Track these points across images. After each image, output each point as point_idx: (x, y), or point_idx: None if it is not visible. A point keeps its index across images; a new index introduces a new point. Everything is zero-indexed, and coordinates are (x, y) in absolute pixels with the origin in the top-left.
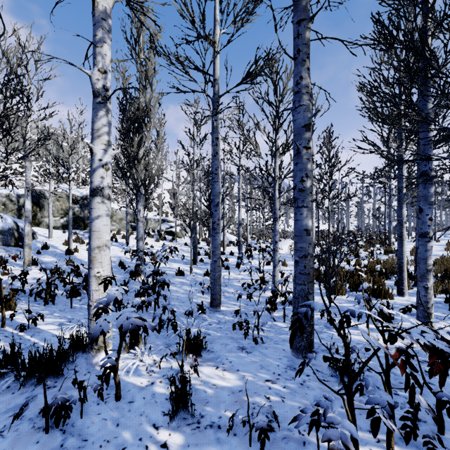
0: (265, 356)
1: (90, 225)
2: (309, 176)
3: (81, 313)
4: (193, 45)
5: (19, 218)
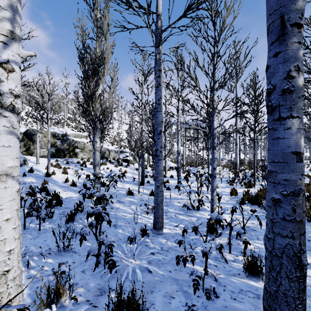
0: None
1: None
2: (300, 71)
3: (30, 235)
4: None
5: None
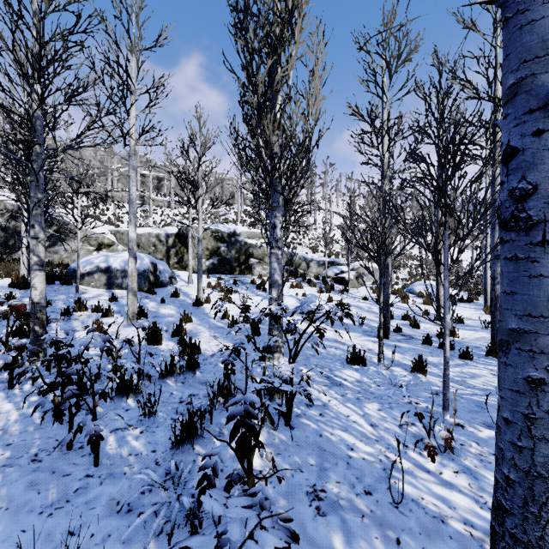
0: None
1: None
2: None
3: (56, 487)
4: None
5: (167, 260)
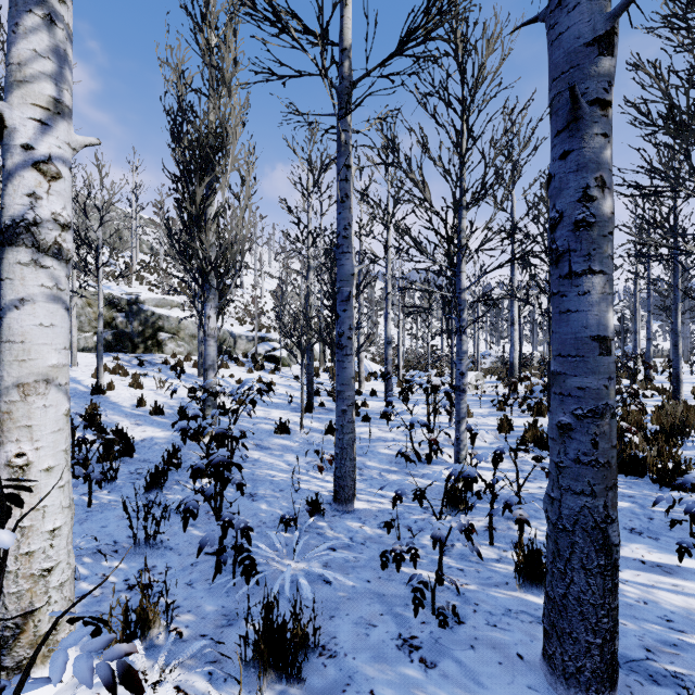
0: (475, 682)
1: (1, 325)
2: (606, 187)
3: None
4: None
5: None
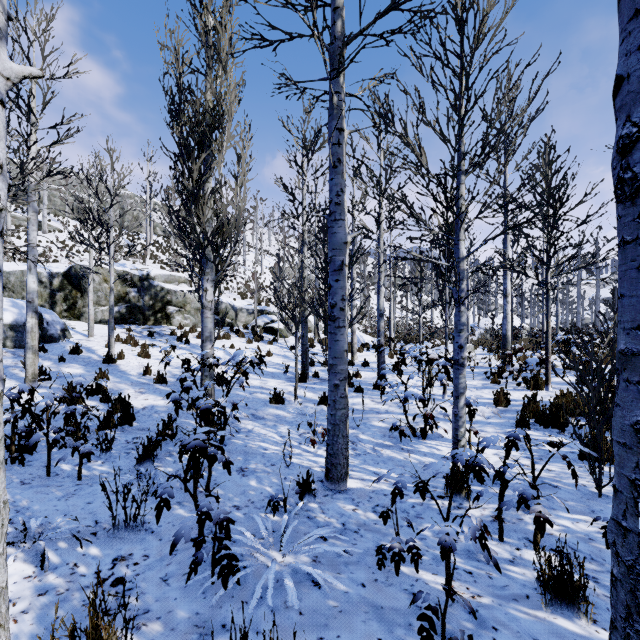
0: None
1: None
2: None
3: (59, 491)
4: None
5: (52, 307)
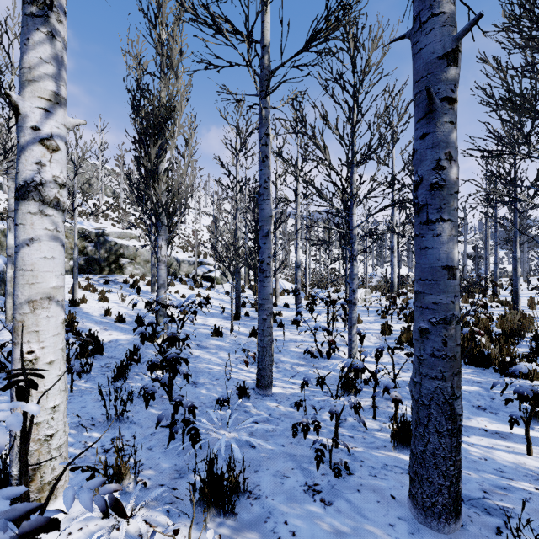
0: (360, 515)
1: (16, 258)
2: (453, 159)
3: None
4: (231, 2)
5: None
